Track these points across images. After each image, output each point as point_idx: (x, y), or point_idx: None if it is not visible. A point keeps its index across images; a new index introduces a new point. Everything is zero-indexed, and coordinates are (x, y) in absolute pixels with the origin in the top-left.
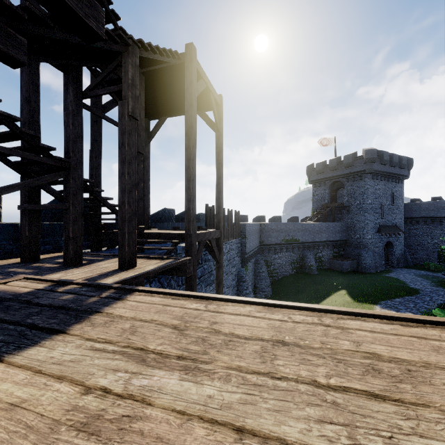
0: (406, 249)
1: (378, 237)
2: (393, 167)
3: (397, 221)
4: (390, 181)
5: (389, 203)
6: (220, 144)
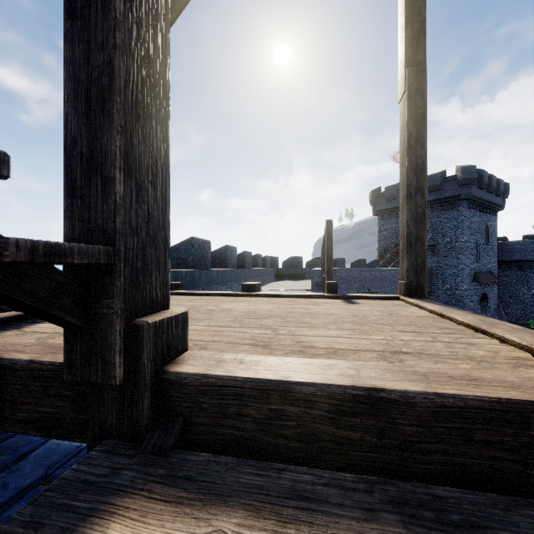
0: (500, 303)
1: (474, 287)
2: (490, 194)
3: (491, 266)
4: (485, 213)
5: (483, 241)
6: (421, 9)
